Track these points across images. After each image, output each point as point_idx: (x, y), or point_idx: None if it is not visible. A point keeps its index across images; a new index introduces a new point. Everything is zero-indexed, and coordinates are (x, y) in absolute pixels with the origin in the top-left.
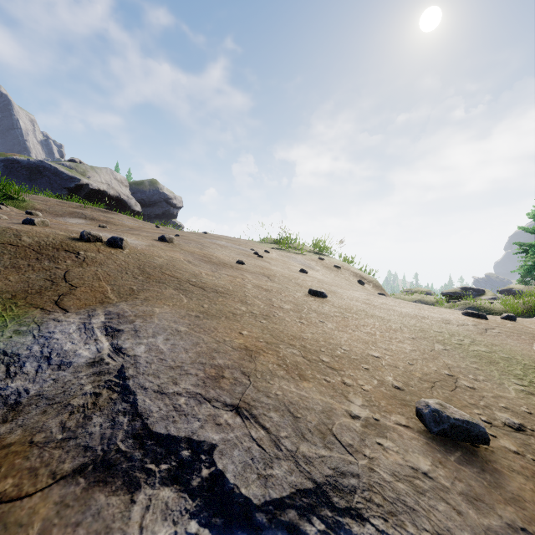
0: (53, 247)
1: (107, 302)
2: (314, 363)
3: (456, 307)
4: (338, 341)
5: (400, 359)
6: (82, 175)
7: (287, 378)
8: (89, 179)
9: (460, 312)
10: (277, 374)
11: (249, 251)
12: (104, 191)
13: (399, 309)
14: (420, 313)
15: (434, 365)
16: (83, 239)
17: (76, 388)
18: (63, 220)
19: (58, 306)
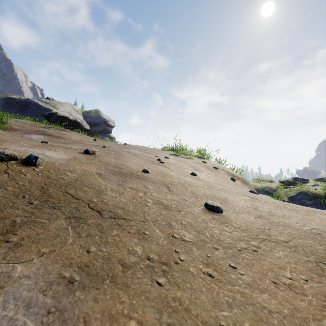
0: None
1: None
2: None
3: (292, 191)
4: None
5: None
6: (53, 107)
7: None
8: (58, 109)
9: None
10: None
11: (154, 157)
12: (66, 117)
13: (291, 223)
14: (312, 228)
15: None
16: None
17: None
18: (28, 136)
19: None
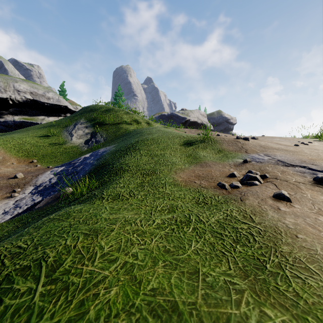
0: (233, 141)
1: (258, 152)
2: None
3: None
4: None
5: None
6: (187, 116)
7: None
8: (190, 117)
9: None
10: None
11: (297, 142)
12: (195, 122)
13: None
14: None
15: None
16: (237, 138)
17: (270, 161)
18: None
19: (247, 153)
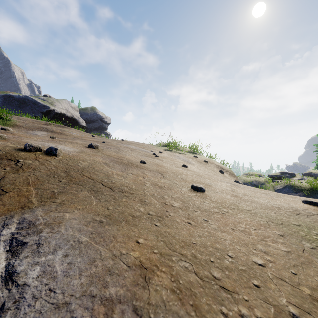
0: None
1: (28, 206)
2: (207, 282)
3: (279, 185)
4: (223, 245)
5: (282, 266)
6: (50, 105)
7: (182, 314)
8: (55, 107)
9: (297, 198)
10: (172, 309)
11: (149, 152)
12: (63, 114)
13: (258, 200)
14: (274, 204)
15: (314, 273)
16: (25, 149)
17: None
18: (32, 132)
19: None
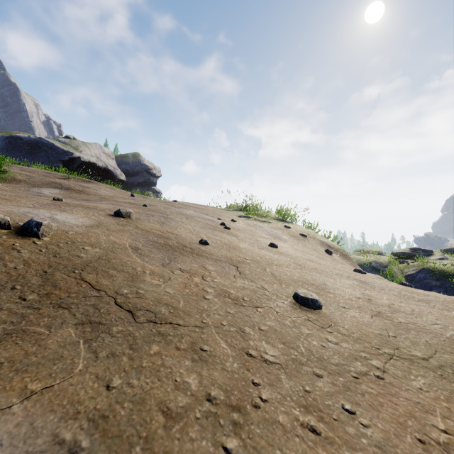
0: None
1: None
2: None
3: (410, 268)
4: None
5: None
6: (75, 150)
7: None
8: (81, 153)
9: None
10: None
11: (216, 221)
12: (93, 163)
13: (426, 324)
14: None
15: None
16: None
17: None
18: (37, 190)
19: None
